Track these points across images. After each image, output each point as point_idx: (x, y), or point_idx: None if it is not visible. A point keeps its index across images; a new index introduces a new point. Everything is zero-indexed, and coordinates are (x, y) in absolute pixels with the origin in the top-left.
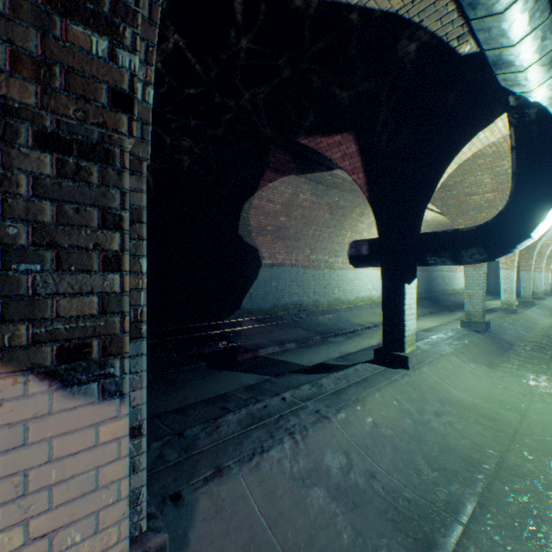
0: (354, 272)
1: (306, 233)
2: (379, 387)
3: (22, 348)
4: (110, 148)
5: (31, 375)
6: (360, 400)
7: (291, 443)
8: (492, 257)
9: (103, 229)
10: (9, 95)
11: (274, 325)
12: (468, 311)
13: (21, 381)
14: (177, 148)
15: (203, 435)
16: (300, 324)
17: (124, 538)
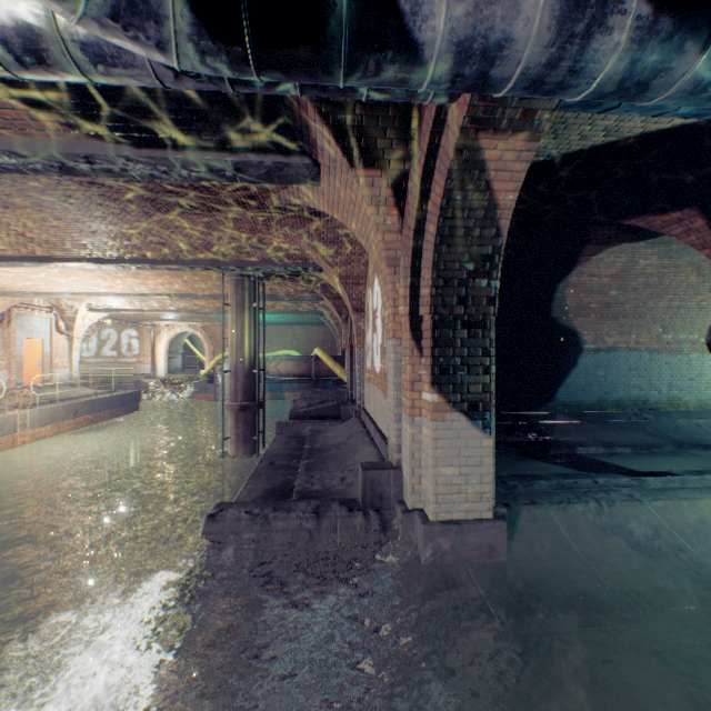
0: None
1: (653, 306)
2: None
3: (458, 403)
4: (485, 321)
5: (461, 413)
6: (688, 499)
7: (595, 505)
8: None
9: (483, 356)
10: (456, 313)
11: (600, 424)
12: None
13: (458, 415)
14: None
15: (520, 486)
16: (641, 427)
17: (490, 492)
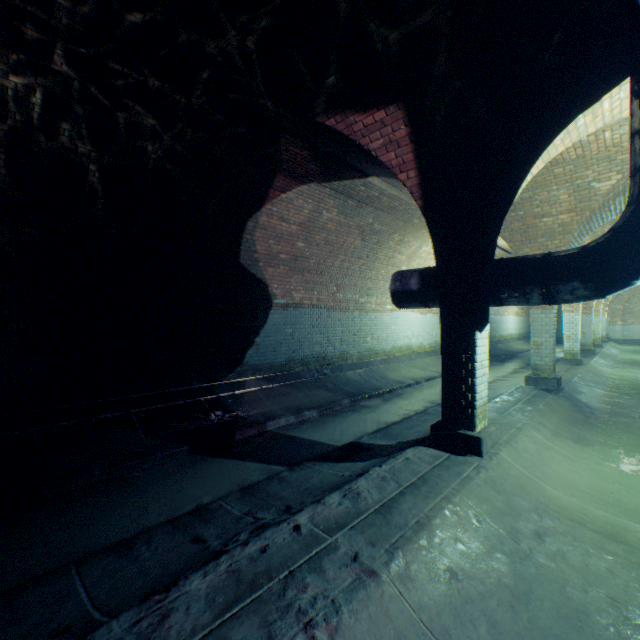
0: (390, 315)
1: (331, 264)
2: (449, 495)
3: None
4: None
5: None
6: (424, 526)
7: None
8: (602, 293)
9: None
10: None
11: (289, 385)
12: (535, 365)
13: None
14: (141, 130)
15: None
16: (324, 383)
17: None
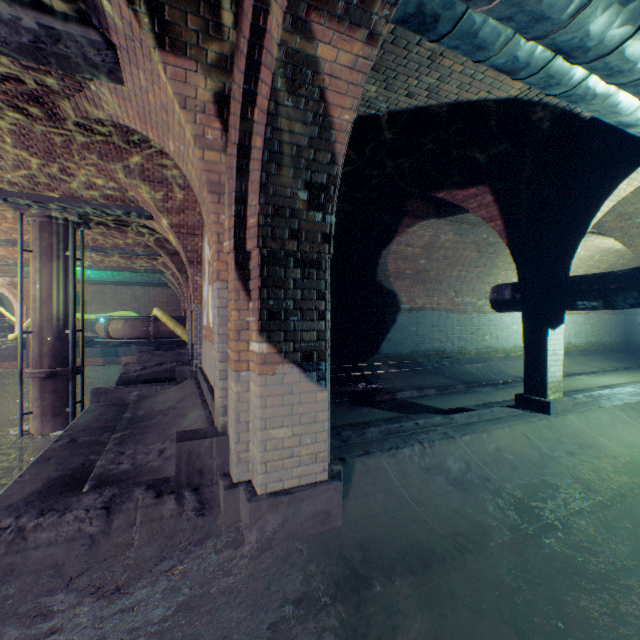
0: (510, 316)
1: (449, 274)
2: (510, 424)
3: (291, 353)
4: (321, 261)
5: (294, 365)
6: (487, 431)
7: (419, 447)
8: None
9: (318, 300)
10: (289, 248)
11: (413, 371)
12: None
13: (291, 367)
14: None
15: (354, 436)
16: (442, 372)
17: (326, 450)
